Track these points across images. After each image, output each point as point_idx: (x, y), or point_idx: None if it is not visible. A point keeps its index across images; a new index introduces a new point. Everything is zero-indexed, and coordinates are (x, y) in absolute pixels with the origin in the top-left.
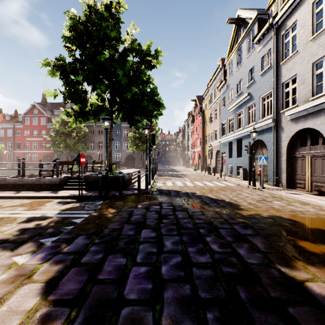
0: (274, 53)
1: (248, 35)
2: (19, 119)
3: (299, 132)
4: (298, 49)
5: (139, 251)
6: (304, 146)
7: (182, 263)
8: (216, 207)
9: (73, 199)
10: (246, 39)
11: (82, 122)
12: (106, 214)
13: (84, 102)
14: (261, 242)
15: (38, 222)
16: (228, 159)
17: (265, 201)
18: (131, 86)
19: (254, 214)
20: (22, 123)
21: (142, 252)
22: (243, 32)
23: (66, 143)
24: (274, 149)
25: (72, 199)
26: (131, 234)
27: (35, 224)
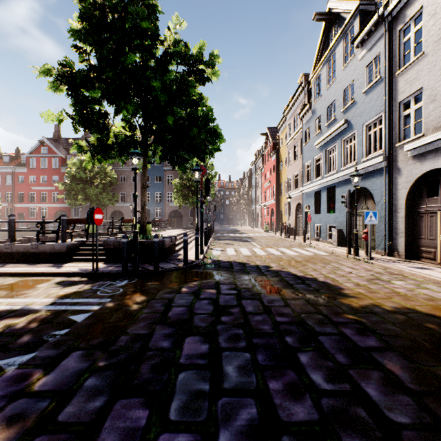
0: (386, 59)
1: (344, 36)
2: (22, 160)
3: (426, 175)
4: (425, 50)
5: (176, 390)
6: (431, 196)
7: (259, 424)
8: (305, 292)
9: (83, 278)
10: (342, 43)
11: (102, 161)
12: (129, 304)
13: (103, 131)
14: (402, 366)
15: (12, 321)
16: (315, 216)
17: (380, 280)
18: (175, 108)
19: (370, 305)
20: (25, 166)
21: (182, 392)
22: (337, 32)
23: (86, 193)
24: (386, 201)
25: (81, 278)
26: (165, 347)
27: (4, 324)
